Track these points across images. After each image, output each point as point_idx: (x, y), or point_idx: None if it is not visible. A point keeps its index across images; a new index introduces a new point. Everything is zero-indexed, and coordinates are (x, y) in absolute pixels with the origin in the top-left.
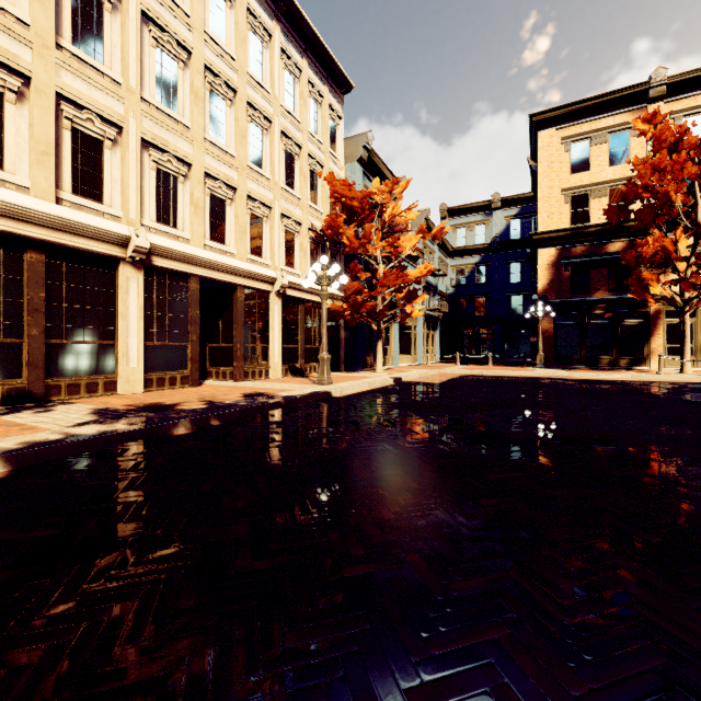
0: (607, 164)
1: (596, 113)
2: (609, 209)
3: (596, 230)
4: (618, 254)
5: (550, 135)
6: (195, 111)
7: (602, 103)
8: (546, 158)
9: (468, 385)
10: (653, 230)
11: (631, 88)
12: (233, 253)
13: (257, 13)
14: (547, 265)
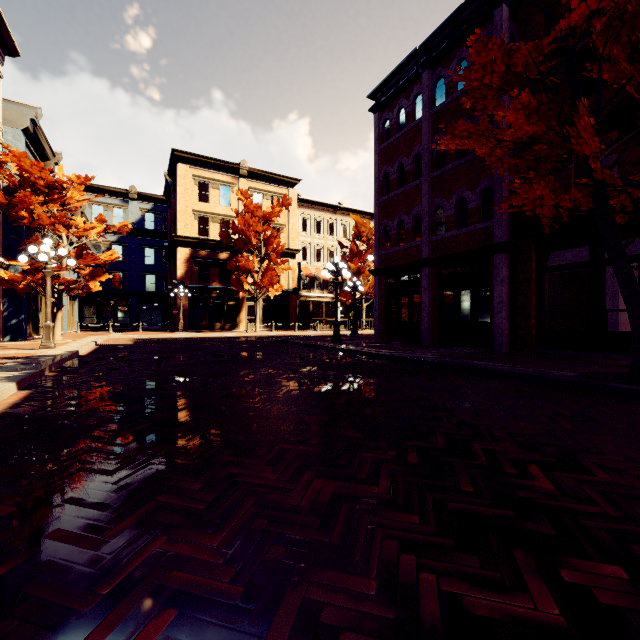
0: (219, 203)
1: (213, 168)
2: (222, 234)
3: (214, 243)
4: (225, 261)
5: (186, 169)
6: None
7: (217, 164)
8: (183, 184)
9: (157, 343)
10: (244, 253)
11: (232, 163)
12: None
13: None
14: (184, 260)
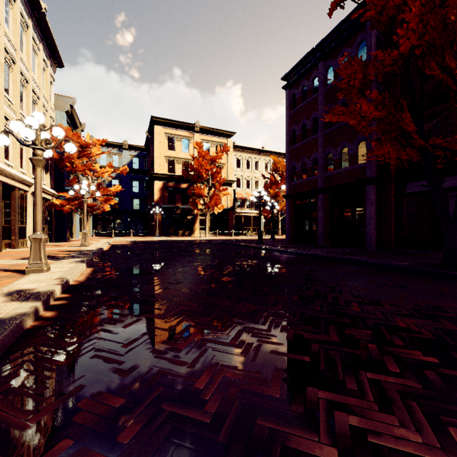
0: (181, 151)
1: (177, 127)
2: (183, 171)
3: (178, 177)
4: (185, 189)
5: (160, 129)
6: (1, 76)
7: (180, 125)
8: (158, 139)
9: (145, 243)
10: (197, 184)
11: (189, 124)
12: (13, 166)
13: (24, 14)
14: (159, 189)
